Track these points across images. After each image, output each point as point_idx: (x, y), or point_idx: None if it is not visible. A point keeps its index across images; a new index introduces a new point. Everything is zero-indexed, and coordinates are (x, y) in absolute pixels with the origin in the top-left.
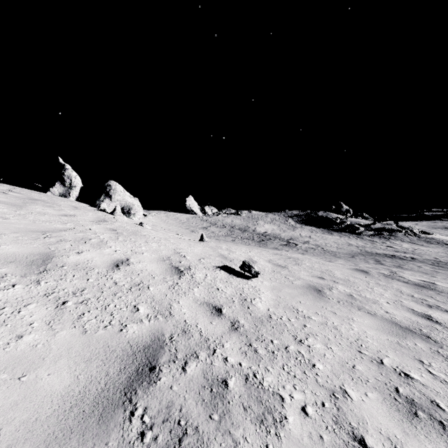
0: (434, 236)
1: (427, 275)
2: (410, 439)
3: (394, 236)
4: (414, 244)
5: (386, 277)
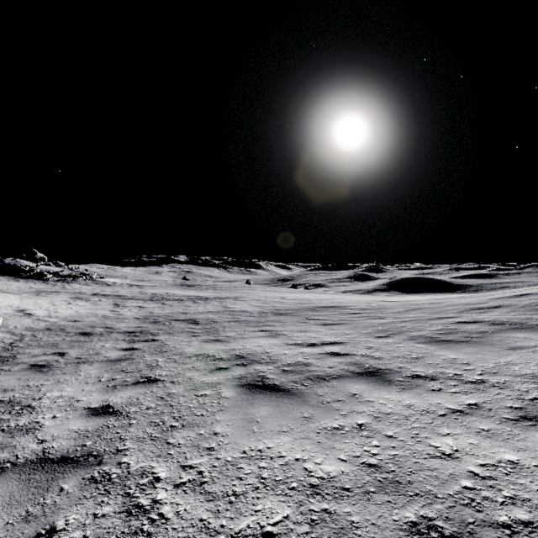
0: (106, 279)
1: (56, 295)
2: (3, 303)
3: (76, 281)
4: (85, 285)
5: (29, 295)
